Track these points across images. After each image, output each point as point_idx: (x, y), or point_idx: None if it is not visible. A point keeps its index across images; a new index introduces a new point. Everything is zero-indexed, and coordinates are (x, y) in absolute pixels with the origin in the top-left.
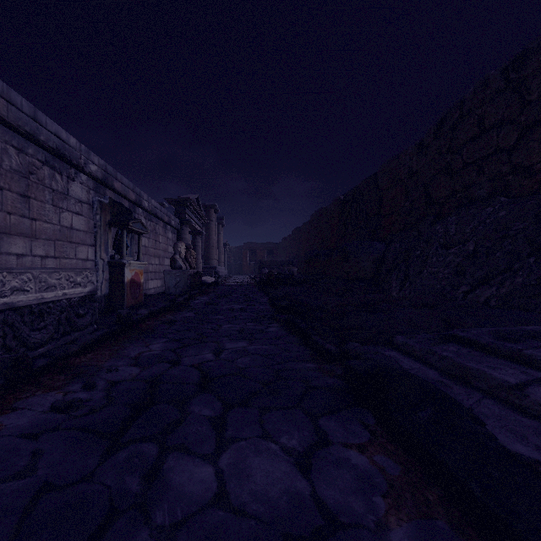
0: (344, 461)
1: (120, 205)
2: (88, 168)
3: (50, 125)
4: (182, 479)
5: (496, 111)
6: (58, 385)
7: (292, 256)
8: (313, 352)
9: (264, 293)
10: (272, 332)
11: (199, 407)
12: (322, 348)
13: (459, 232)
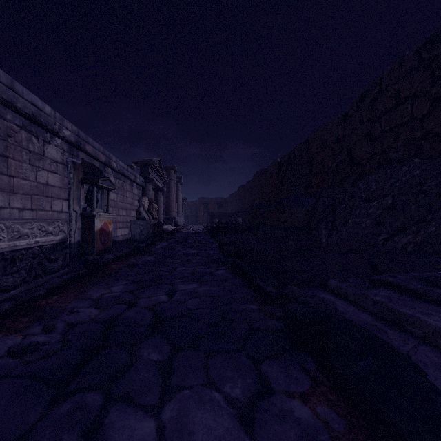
0: (287, 413)
1: (91, 165)
2: (62, 133)
3: (26, 94)
4: (121, 438)
5: (410, 85)
6: (20, 328)
7: (238, 209)
8: (255, 293)
9: (214, 240)
10: (220, 275)
11: (149, 351)
12: (263, 291)
13: (379, 189)
